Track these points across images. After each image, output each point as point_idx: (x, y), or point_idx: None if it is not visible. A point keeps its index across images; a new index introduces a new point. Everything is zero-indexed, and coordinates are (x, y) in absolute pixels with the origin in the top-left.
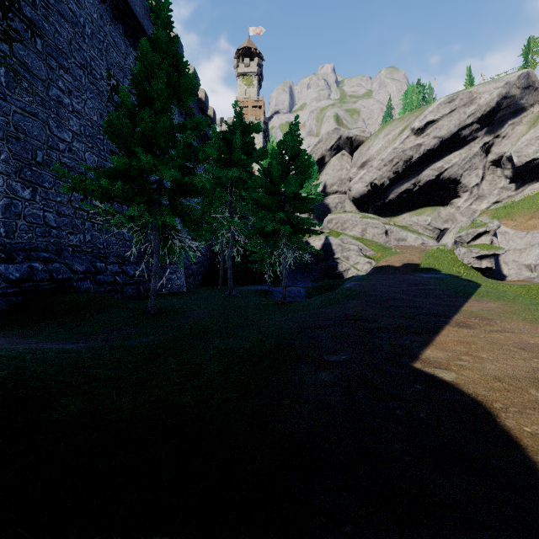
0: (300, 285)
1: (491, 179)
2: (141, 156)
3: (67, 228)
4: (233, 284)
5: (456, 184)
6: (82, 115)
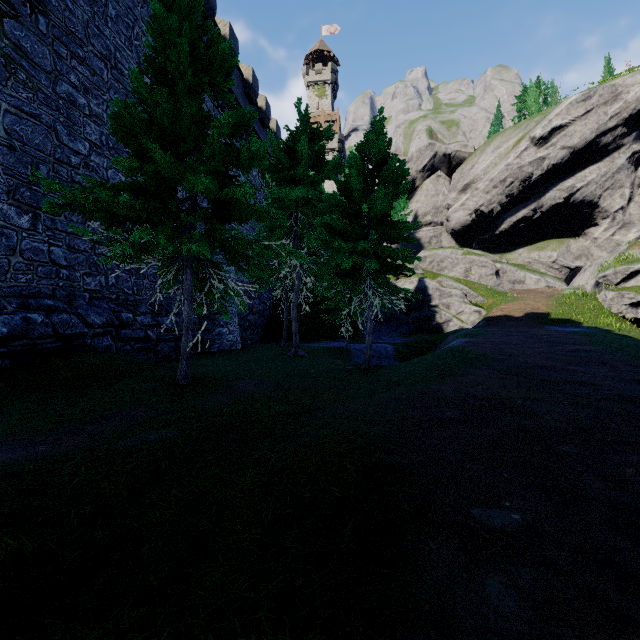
0: (386, 341)
1: None
2: (159, 154)
3: (83, 268)
4: (301, 339)
5: (592, 208)
6: (103, 121)
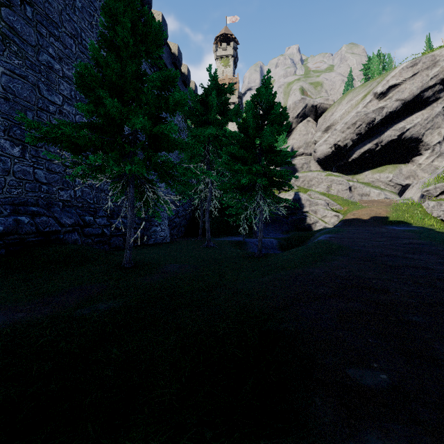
0: (272, 237)
1: None
2: (108, 100)
3: (58, 184)
4: (212, 235)
5: (417, 142)
6: (72, 81)
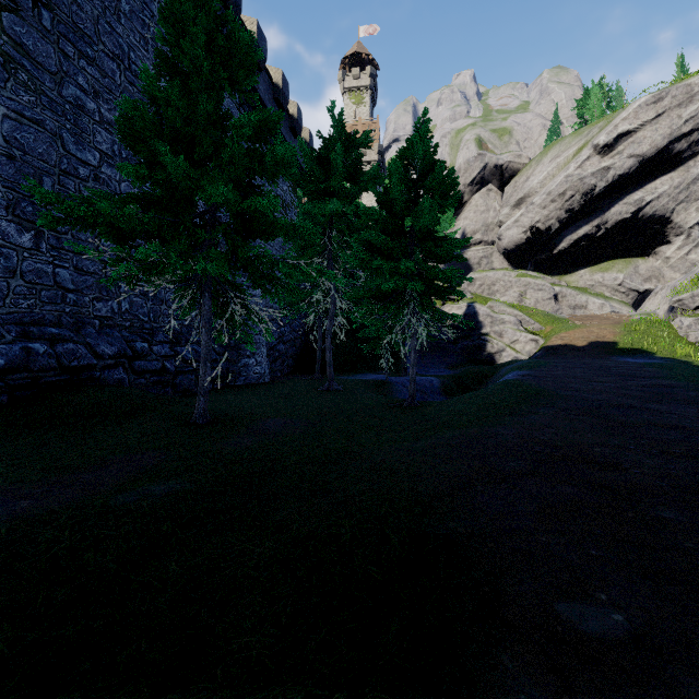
0: (431, 374)
1: None
2: (169, 158)
3: (92, 292)
4: (336, 371)
5: (663, 223)
6: (115, 129)
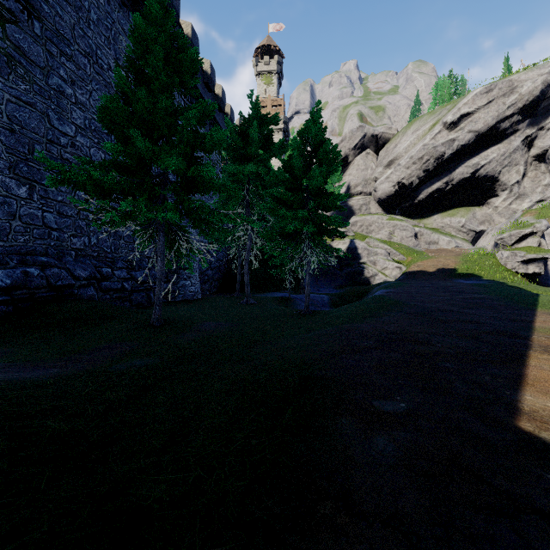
0: (323, 292)
1: (534, 176)
2: (139, 140)
3: (70, 230)
4: (251, 290)
5: (493, 181)
6: (86, 108)
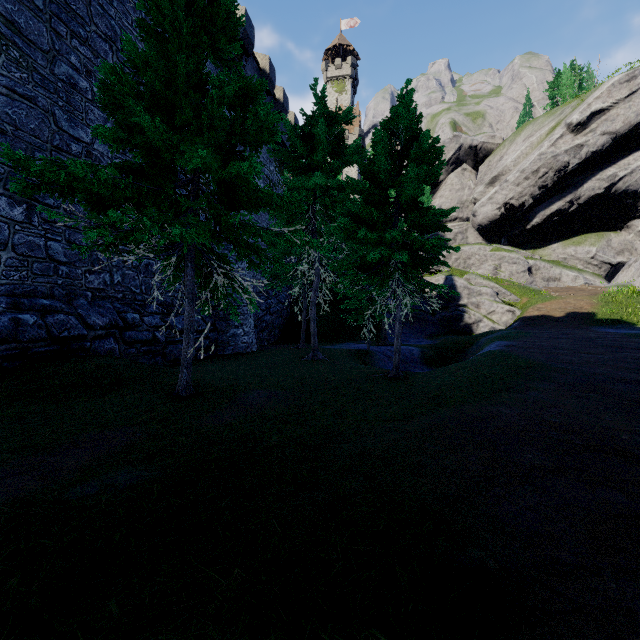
0: (411, 343)
1: None
2: (145, 118)
3: (85, 265)
4: (320, 340)
5: (636, 198)
6: None
